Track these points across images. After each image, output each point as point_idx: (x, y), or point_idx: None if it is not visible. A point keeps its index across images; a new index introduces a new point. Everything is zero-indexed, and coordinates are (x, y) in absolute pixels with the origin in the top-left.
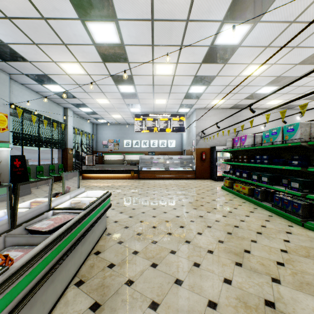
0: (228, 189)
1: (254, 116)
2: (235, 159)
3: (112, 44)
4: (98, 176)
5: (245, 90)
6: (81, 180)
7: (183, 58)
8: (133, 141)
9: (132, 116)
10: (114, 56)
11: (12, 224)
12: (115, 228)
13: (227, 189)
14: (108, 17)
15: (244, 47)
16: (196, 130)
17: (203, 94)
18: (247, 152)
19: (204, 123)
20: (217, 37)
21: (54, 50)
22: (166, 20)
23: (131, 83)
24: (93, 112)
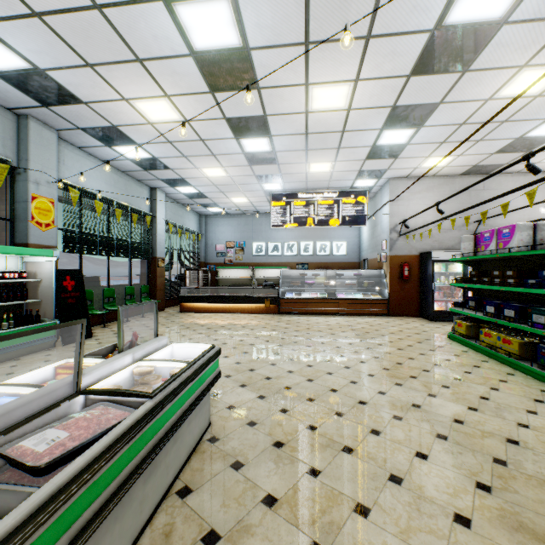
0: (465, 341)
1: (539, 180)
2: (480, 277)
3: (226, 51)
4: (207, 308)
5: (501, 131)
6: (178, 314)
7: (370, 68)
8: (269, 244)
9: (267, 198)
10: (230, 76)
11: None
12: (228, 425)
13: (463, 340)
14: None
15: (515, 24)
16: (391, 221)
17: (407, 148)
18: (512, 263)
19: (406, 206)
20: (453, 4)
21: (123, 76)
22: None
23: (264, 132)
24: (200, 193)
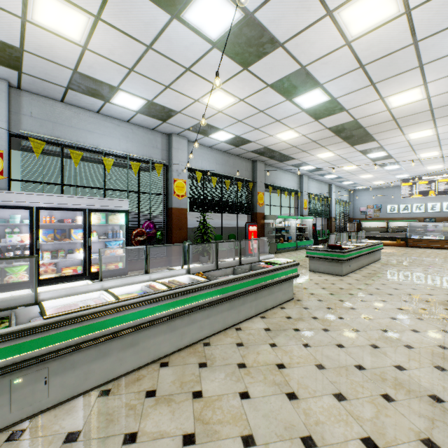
0: None
1: None
2: None
3: (381, 156)
4: None
5: None
6: None
7: (445, 148)
8: (400, 206)
9: (398, 180)
10: (381, 159)
11: (356, 242)
12: (385, 260)
13: None
14: (380, 151)
15: None
16: None
17: None
18: None
19: None
20: None
21: (342, 164)
22: (421, 144)
23: (396, 164)
24: (354, 183)
